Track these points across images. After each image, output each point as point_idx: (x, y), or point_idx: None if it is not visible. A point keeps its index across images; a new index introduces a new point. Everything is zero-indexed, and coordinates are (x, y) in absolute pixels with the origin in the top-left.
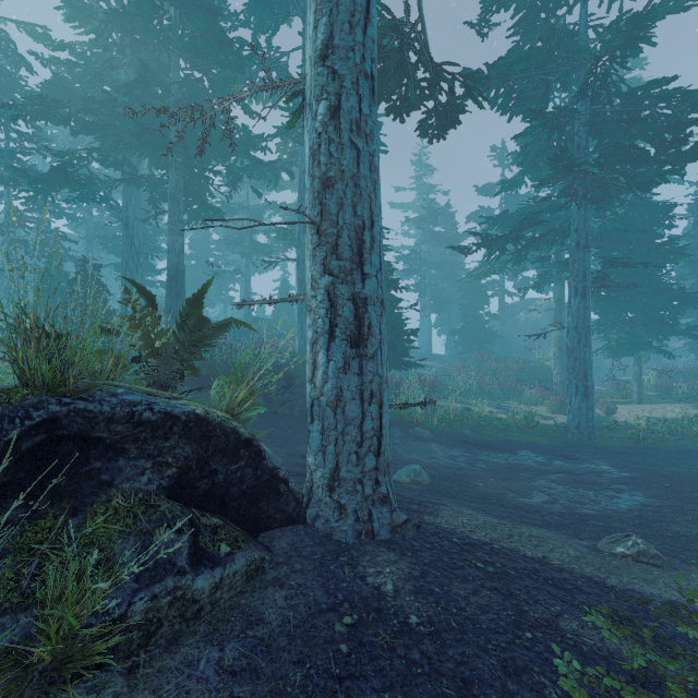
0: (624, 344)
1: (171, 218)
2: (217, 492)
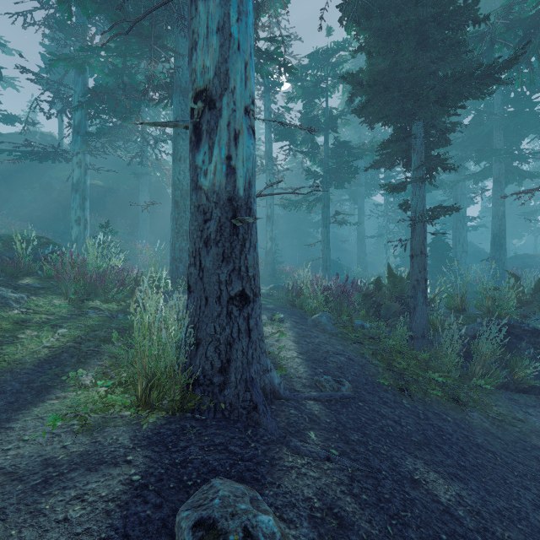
0: None
1: (494, 195)
2: None
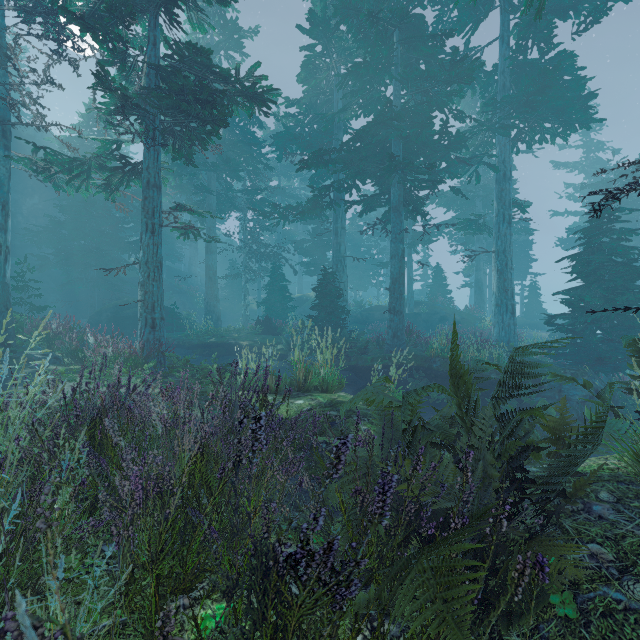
0: None
1: (394, 228)
2: None
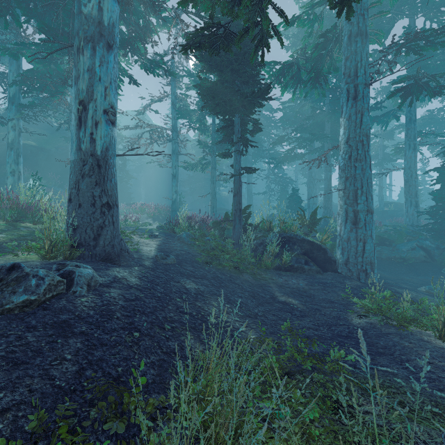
0: None
1: (325, 165)
2: (314, 257)
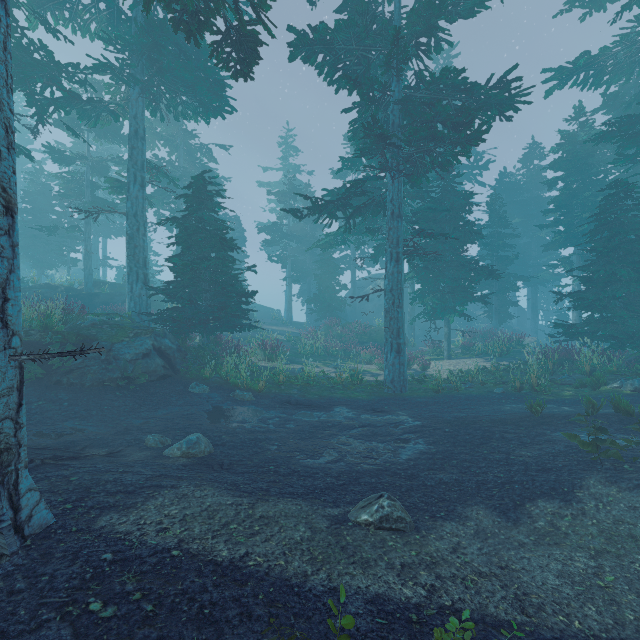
0: (437, 308)
1: None
2: None
